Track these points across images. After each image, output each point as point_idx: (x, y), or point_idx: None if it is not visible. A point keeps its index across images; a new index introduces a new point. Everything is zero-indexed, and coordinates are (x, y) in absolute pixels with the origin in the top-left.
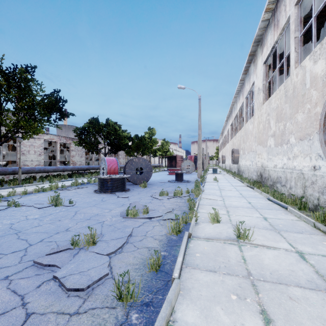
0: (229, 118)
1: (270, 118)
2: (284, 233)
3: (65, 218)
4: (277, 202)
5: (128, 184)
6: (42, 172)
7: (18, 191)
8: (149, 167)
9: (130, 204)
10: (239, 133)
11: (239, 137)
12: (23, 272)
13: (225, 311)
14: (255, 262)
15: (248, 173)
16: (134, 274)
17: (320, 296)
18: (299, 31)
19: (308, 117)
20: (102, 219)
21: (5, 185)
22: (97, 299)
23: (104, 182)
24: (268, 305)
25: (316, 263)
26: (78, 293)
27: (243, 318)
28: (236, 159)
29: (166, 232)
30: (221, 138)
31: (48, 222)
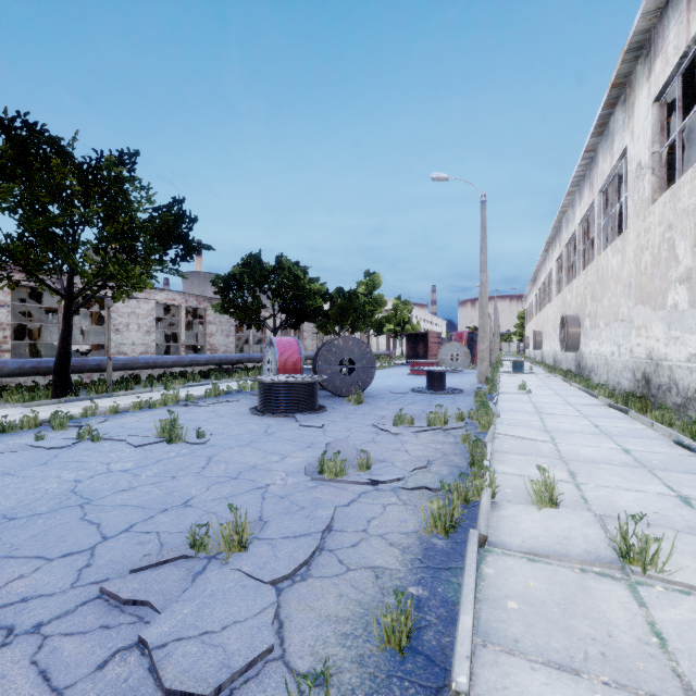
0: (553, 244)
1: (676, 237)
2: None
3: (186, 473)
4: None
5: (321, 394)
6: (150, 367)
7: (103, 406)
8: (368, 359)
9: (327, 444)
10: (580, 277)
11: (581, 287)
12: (76, 615)
13: None
14: None
15: (608, 373)
16: (341, 655)
17: None
18: None
19: None
20: (263, 479)
21: (83, 393)
22: None
23: (271, 390)
24: None
25: None
26: None
27: None
28: (572, 339)
29: (418, 524)
30: (532, 292)
31: (150, 482)
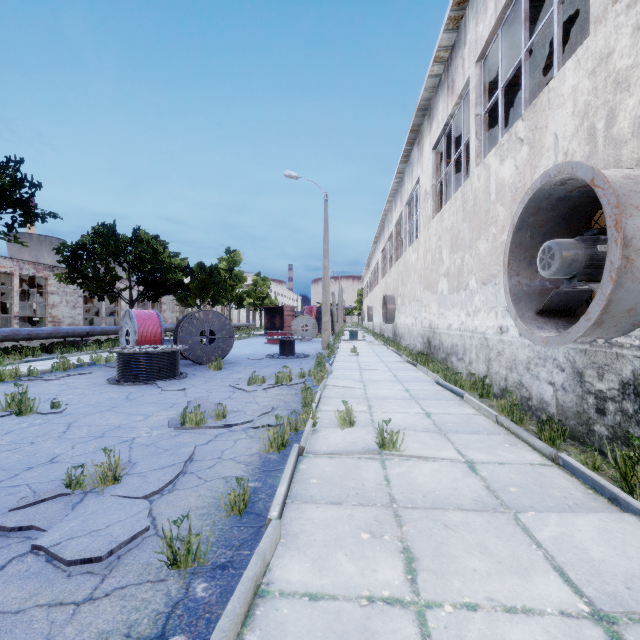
0: (380, 238)
1: (442, 245)
2: (453, 435)
3: (46, 439)
4: (449, 388)
5: (183, 363)
6: None
7: None
8: (228, 330)
9: (188, 402)
10: (395, 266)
11: (396, 274)
12: None
13: (350, 558)
14: (404, 483)
15: (410, 339)
16: (199, 524)
17: (486, 518)
18: (482, 105)
19: (493, 248)
20: (129, 434)
21: None
22: (128, 572)
23: (132, 360)
24: (414, 540)
25: (489, 475)
26: (89, 567)
27: (376, 562)
28: (390, 313)
29: (260, 448)
30: (367, 275)
31: (5, 449)
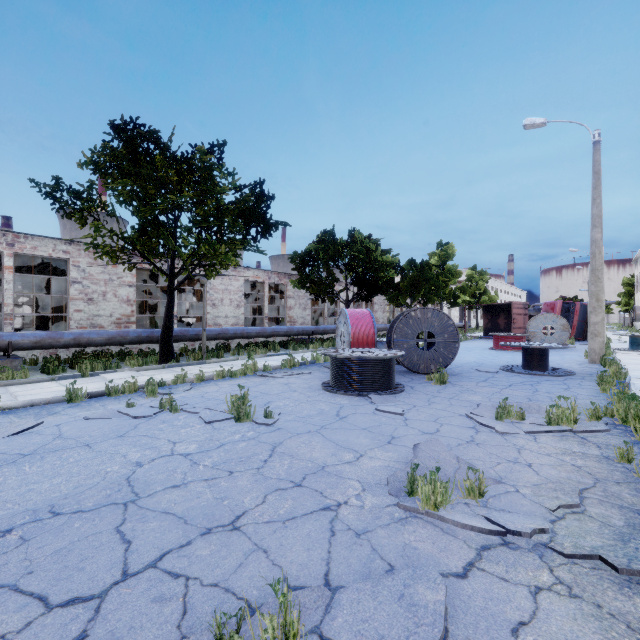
0: None
1: None
2: None
3: (245, 469)
4: None
5: (396, 369)
6: (238, 337)
7: (194, 372)
8: (450, 332)
9: (414, 445)
10: None
11: None
12: None
13: None
14: None
15: None
16: None
17: None
18: None
19: None
20: (333, 492)
21: (184, 359)
22: None
23: (344, 366)
24: None
25: None
26: None
27: None
28: None
29: None
30: None
31: (204, 477)
